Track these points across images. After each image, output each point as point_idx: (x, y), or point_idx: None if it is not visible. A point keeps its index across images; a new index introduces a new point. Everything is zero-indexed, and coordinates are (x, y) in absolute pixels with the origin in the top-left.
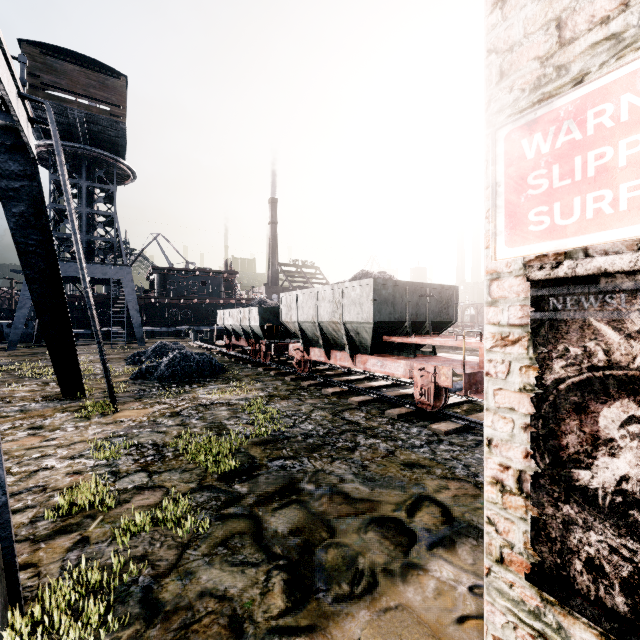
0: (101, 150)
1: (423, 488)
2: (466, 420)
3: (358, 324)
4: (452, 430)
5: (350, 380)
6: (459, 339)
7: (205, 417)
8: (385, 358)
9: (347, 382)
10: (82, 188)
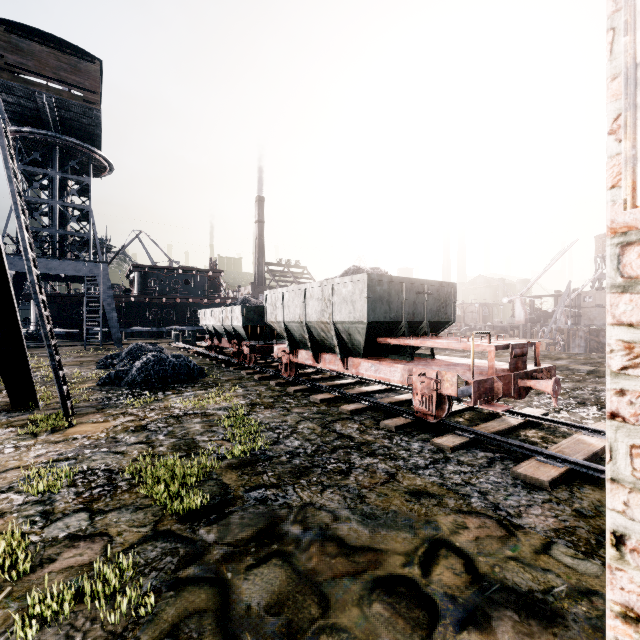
0: (74, 139)
1: (436, 528)
2: (473, 433)
3: (350, 324)
4: (459, 445)
5: (340, 385)
6: (463, 341)
7: (175, 432)
8: (380, 362)
9: (337, 387)
10: (53, 179)
